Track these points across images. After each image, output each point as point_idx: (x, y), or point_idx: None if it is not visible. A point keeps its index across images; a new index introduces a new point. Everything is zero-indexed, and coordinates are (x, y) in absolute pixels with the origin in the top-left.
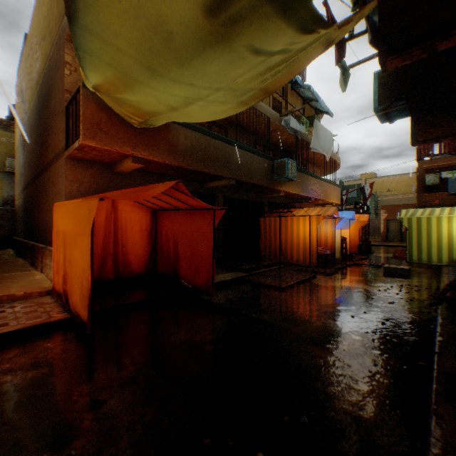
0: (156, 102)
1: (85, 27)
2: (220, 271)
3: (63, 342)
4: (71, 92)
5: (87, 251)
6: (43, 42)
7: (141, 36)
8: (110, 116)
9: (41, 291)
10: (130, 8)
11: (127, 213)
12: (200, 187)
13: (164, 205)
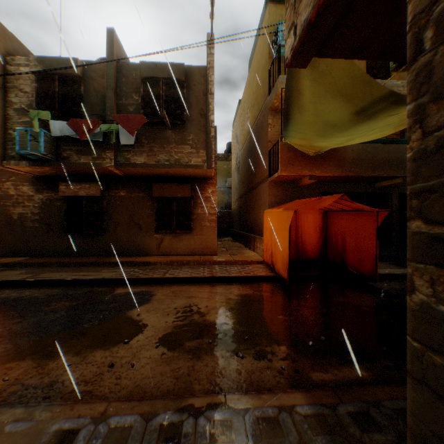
0: (326, 144)
1: (290, 130)
2: (391, 266)
3: (274, 286)
4: (271, 141)
5: (286, 239)
6: (252, 108)
7: (318, 128)
8: (295, 153)
9: (257, 261)
10: (313, 121)
11: (305, 214)
12: (369, 187)
13: (333, 208)
